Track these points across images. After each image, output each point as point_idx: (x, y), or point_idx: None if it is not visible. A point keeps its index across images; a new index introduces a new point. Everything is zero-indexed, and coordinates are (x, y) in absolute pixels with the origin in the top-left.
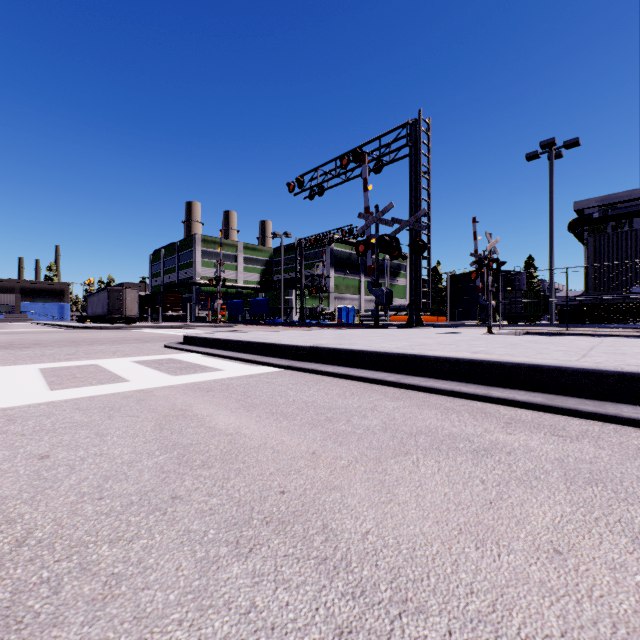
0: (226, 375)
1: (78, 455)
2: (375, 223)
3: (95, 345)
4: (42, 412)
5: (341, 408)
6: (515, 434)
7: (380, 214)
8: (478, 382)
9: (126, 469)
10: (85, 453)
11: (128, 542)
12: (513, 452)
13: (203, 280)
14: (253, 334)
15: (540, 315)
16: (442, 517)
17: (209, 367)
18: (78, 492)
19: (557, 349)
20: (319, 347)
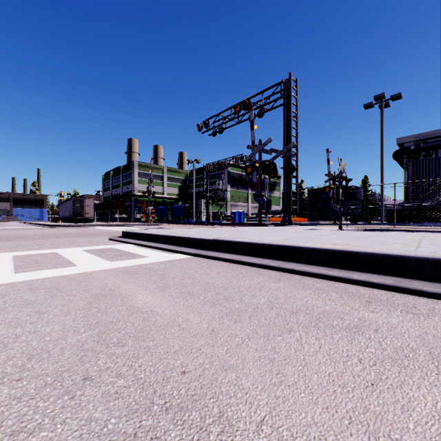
0: (150, 261)
1: (15, 332)
2: (259, 152)
3: (59, 238)
4: (0, 292)
5: (235, 288)
6: (377, 312)
7: (262, 146)
8: (339, 267)
9: (51, 347)
10: (21, 330)
11: (28, 435)
12: (379, 329)
13: (139, 193)
14: (172, 230)
15: (373, 217)
16: (330, 402)
17: (138, 254)
18: (1, 372)
19: (395, 241)
20: (219, 240)
